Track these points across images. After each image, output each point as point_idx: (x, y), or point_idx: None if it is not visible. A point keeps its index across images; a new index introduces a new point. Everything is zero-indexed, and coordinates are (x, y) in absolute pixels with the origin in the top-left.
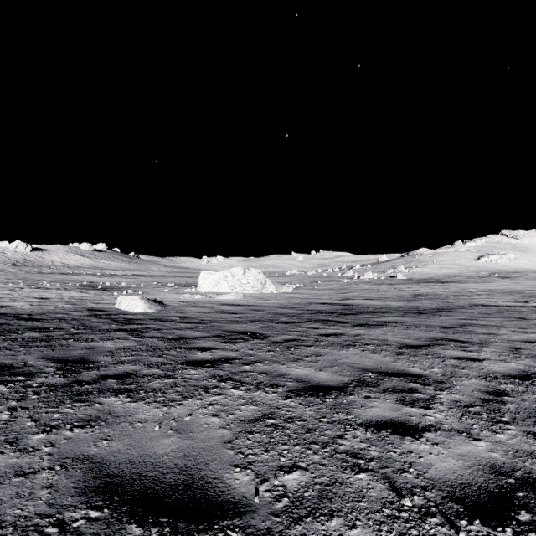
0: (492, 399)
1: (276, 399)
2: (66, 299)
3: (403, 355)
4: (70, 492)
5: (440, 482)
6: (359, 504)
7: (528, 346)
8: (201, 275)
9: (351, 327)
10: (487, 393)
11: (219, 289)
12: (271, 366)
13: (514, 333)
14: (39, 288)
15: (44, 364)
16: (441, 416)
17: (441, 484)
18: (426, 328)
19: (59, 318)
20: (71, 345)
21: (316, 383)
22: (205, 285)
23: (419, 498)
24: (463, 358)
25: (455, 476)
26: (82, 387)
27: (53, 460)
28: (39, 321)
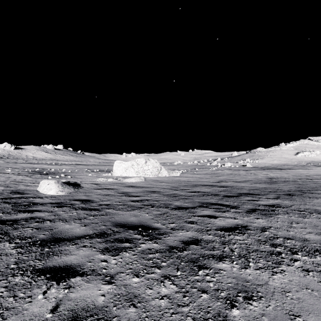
0: None
1: None
2: (7, 182)
3: None
4: None
5: None
6: None
7: None
8: (115, 163)
9: (245, 213)
10: None
11: (128, 174)
12: None
13: None
14: (0, 173)
15: None
16: None
17: None
18: (320, 215)
19: None
20: None
21: None
22: (118, 171)
23: None
24: None
25: None
26: None
27: None
28: None
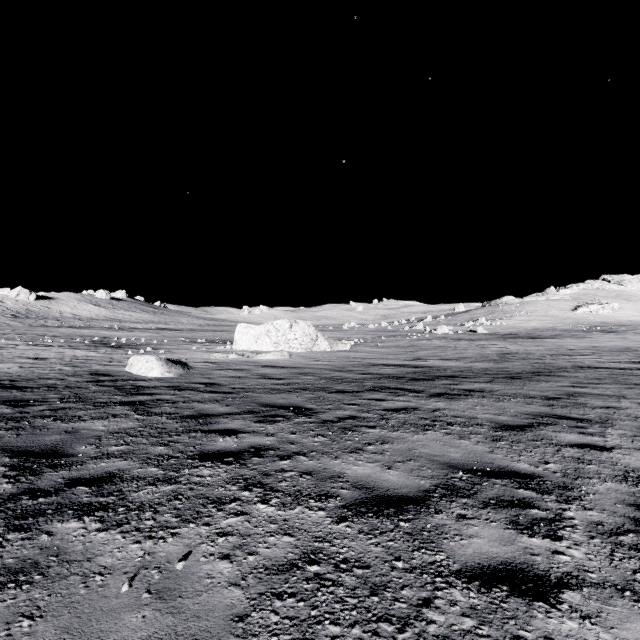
0: None
1: (324, 523)
2: (67, 359)
3: (501, 441)
4: None
5: None
6: None
7: None
8: (237, 329)
9: (426, 397)
10: (637, 507)
11: (260, 346)
12: (319, 461)
13: None
14: (38, 345)
15: None
16: (581, 555)
17: None
18: (524, 399)
19: (49, 386)
20: (47, 427)
21: (384, 490)
22: (242, 341)
23: None
24: (584, 445)
25: None
26: (34, 501)
27: None
28: (21, 389)
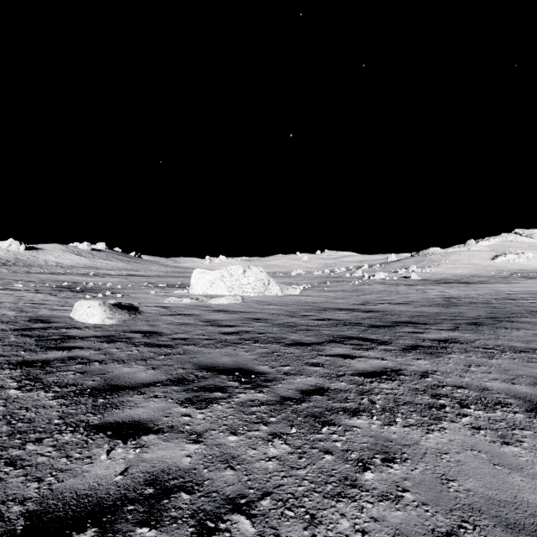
0: None
1: None
2: (20, 303)
3: None
4: None
5: None
6: None
7: None
8: (193, 274)
9: (400, 352)
10: None
11: (215, 291)
12: None
13: None
14: (5, 289)
15: None
16: None
17: None
18: (517, 355)
19: None
20: None
21: None
22: (198, 286)
23: None
24: None
25: None
26: None
27: None
28: None
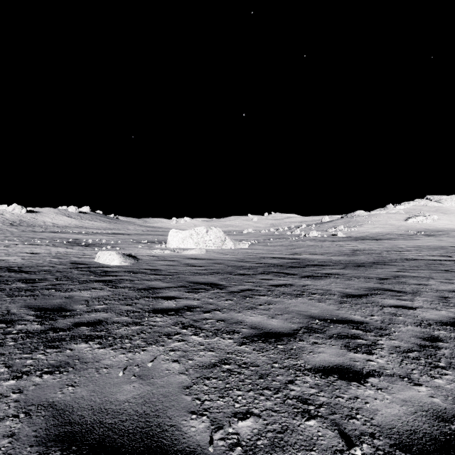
0: (428, 344)
1: (232, 345)
2: (53, 254)
3: (345, 304)
4: (30, 441)
5: (386, 429)
6: (310, 453)
7: (454, 295)
8: (170, 233)
9: (299, 278)
10: (423, 339)
11: (186, 245)
12: (229, 314)
13: (442, 284)
14: (31, 244)
15: (25, 312)
16: (383, 361)
17: (388, 431)
18: (365, 279)
19: (45, 270)
20: (52, 295)
21: (269, 329)
22: (173, 241)
23: (367, 446)
24: (399, 306)
25: (400, 423)
26: (56, 334)
27: (18, 407)
28: (28, 273)
